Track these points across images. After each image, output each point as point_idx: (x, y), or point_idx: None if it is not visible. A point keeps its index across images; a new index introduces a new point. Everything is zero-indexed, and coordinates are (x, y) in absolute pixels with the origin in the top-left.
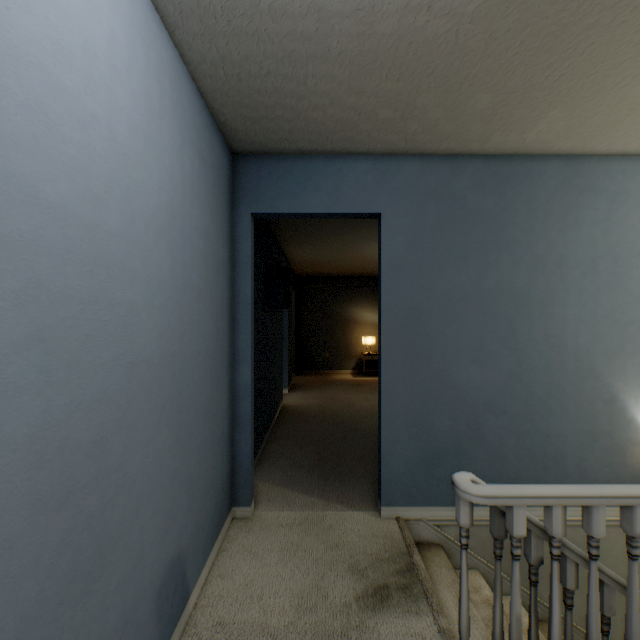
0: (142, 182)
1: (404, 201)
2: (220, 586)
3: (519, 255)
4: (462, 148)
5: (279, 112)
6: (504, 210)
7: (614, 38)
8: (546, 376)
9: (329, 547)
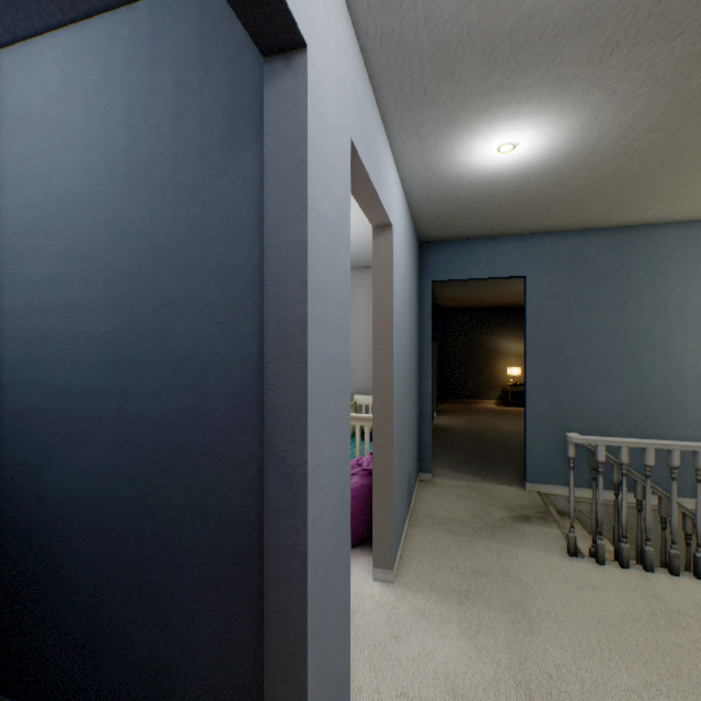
0: (405, 289)
1: (543, 266)
2: (424, 503)
3: (642, 301)
4: (590, 226)
5: (457, 225)
6: (628, 268)
7: (680, 180)
8: (667, 395)
9: (488, 498)
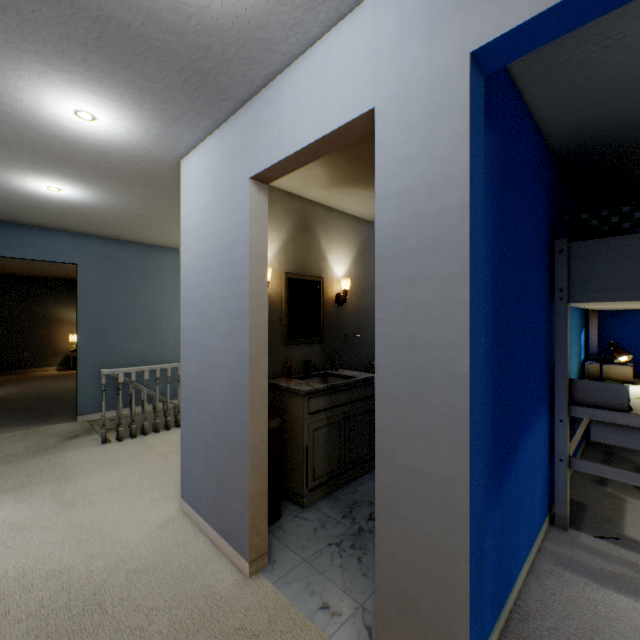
0: None
1: (93, 259)
2: None
3: (156, 290)
4: (125, 239)
5: (12, 214)
6: (148, 269)
7: (165, 231)
8: (168, 344)
9: (44, 435)
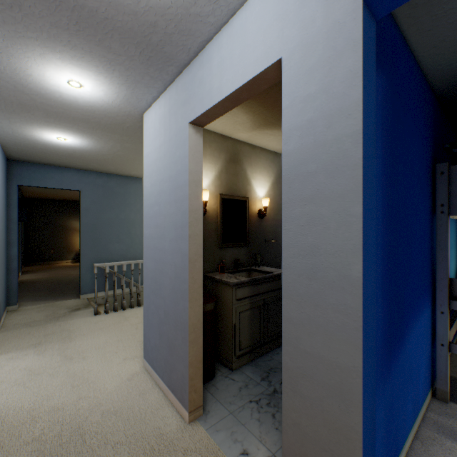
0: None
1: (91, 187)
2: (12, 321)
3: (132, 208)
4: (112, 173)
5: (37, 157)
6: (127, 193)
7: (137, 166)
8: (141, 246)
9: (58, 307)
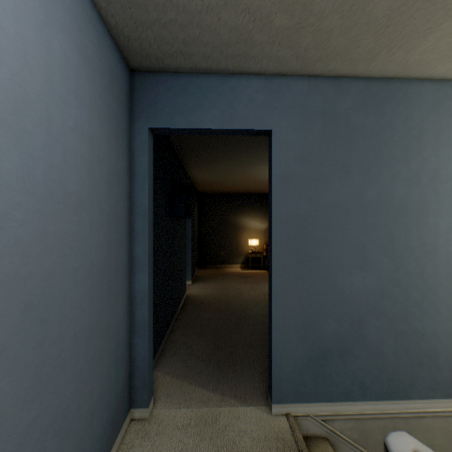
0: None
1: (293, 119)
2: None
3: (397, 170)
4: (348, 69)
5: (171, 14)
6: (384, 128)
7: None
8: (421, 280)
9: None
